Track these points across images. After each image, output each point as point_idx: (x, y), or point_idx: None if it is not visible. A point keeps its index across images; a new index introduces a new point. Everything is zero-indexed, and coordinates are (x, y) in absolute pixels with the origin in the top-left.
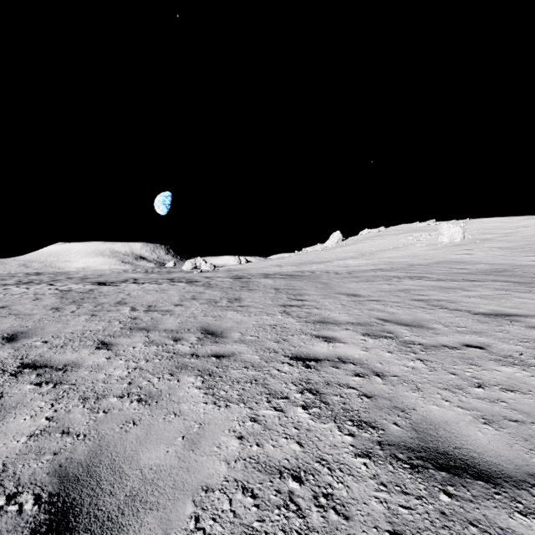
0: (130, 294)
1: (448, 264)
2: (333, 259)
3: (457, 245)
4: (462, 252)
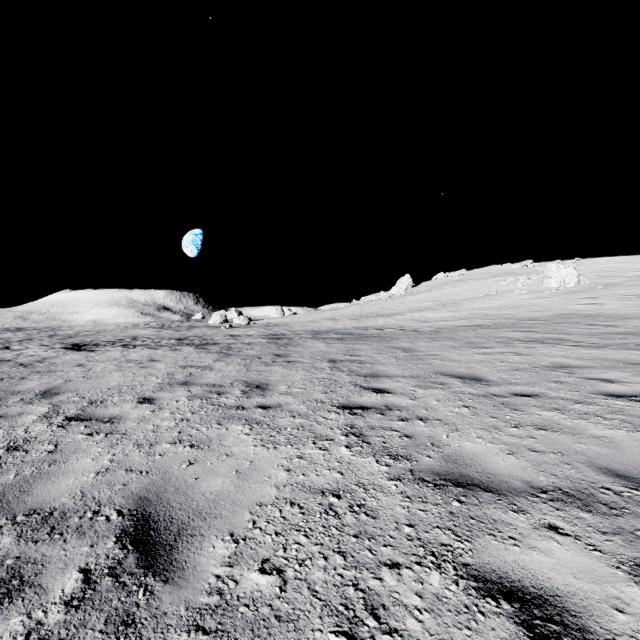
0: (90, 370)
1: (578, 318)
2: (403, 311)
3: (572, 292)
4: (585, 302)
